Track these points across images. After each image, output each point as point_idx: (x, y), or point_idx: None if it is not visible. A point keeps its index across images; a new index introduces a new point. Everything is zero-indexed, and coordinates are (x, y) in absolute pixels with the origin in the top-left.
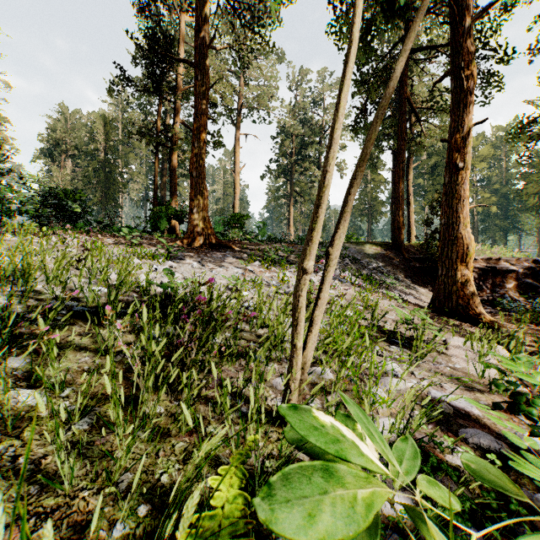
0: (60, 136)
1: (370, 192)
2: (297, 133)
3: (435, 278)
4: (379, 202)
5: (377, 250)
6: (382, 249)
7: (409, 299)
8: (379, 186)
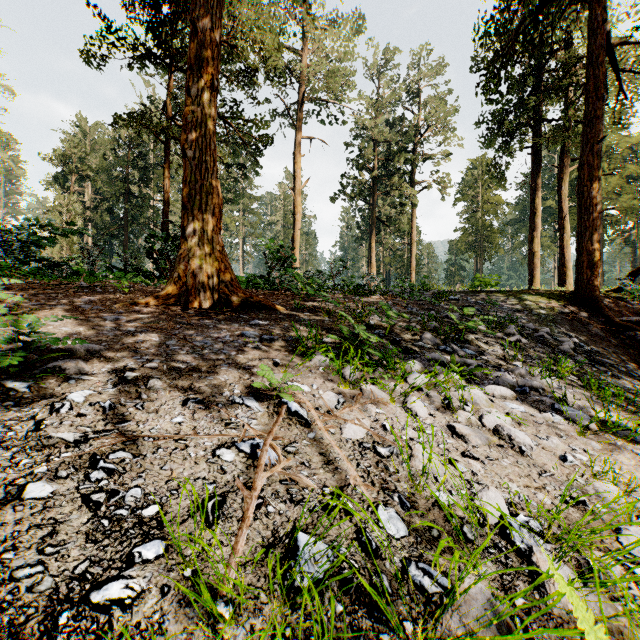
0: (68, 151)
1: (482, 219)
2: (382, 138)
3: None
4: (494, 233)
5: (553, 306)
6: (559, 304)
7: None
8: (494, 211)
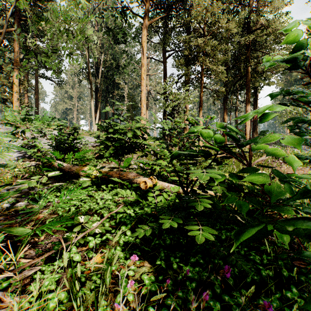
0: None
1: None
2: (293, 79)
3: None
4: None
5: None
6: None
7: None
8: None
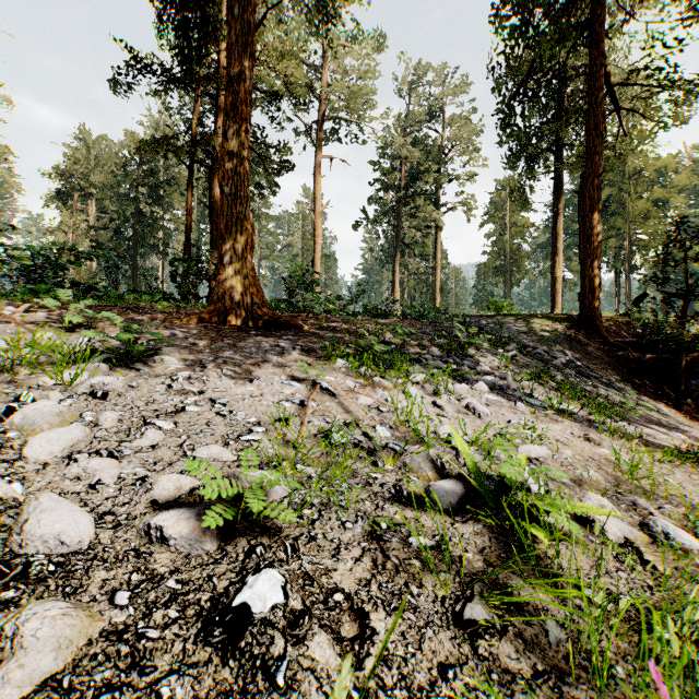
0: (73, 168)
1: (510, 242)
2: (405, 158)
3: (676, 382)
4: (522, 257)
5: (556, 328)
6: (563, 326)
7: (690, 448)
8: (522, 234)
